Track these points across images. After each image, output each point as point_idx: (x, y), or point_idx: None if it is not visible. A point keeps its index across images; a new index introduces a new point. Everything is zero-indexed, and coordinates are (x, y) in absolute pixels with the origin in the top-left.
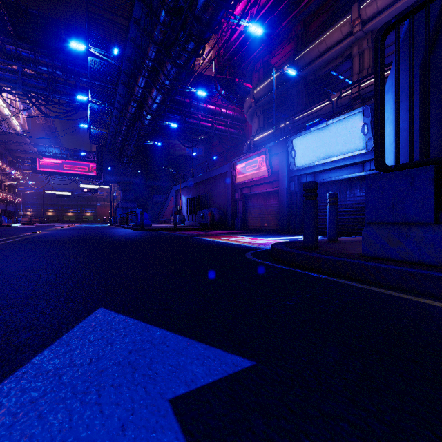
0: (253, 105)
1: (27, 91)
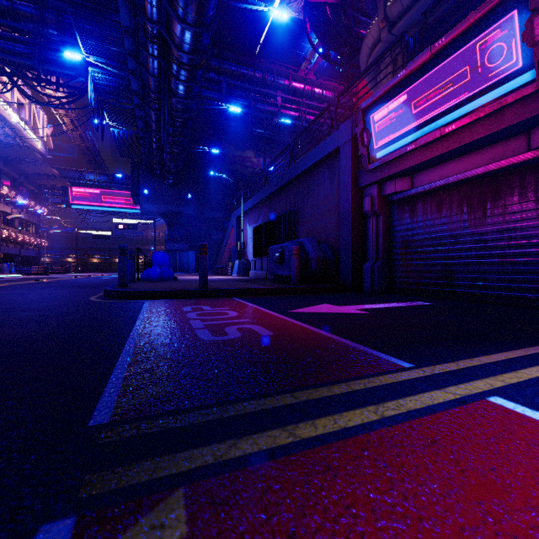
0: (385, 33)
1: (2, 62)
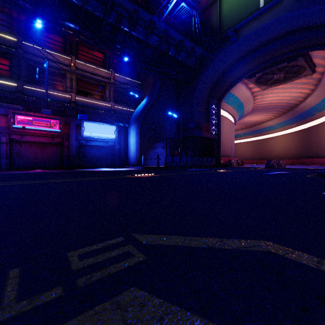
0: None
1: None
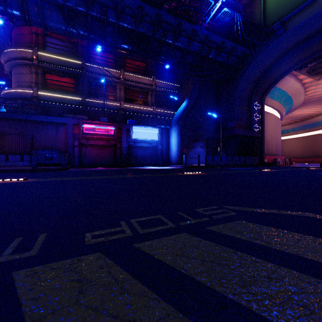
0: (37, 62)
1: None
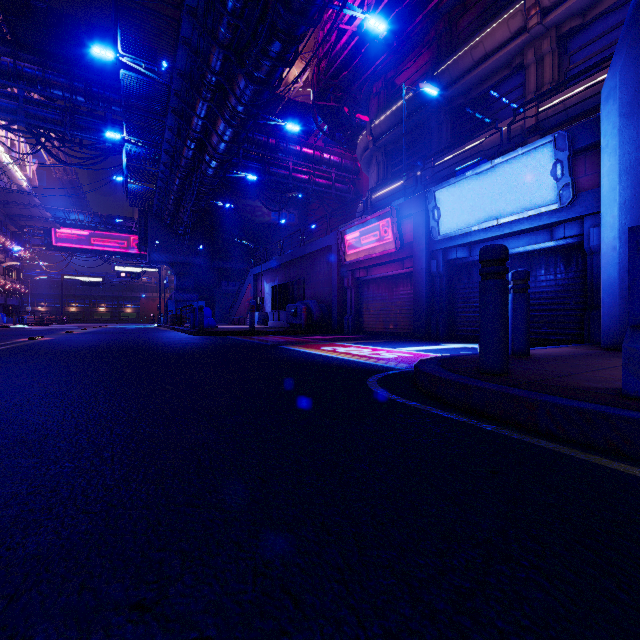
0: (371, 145)
1: (32, 126)
